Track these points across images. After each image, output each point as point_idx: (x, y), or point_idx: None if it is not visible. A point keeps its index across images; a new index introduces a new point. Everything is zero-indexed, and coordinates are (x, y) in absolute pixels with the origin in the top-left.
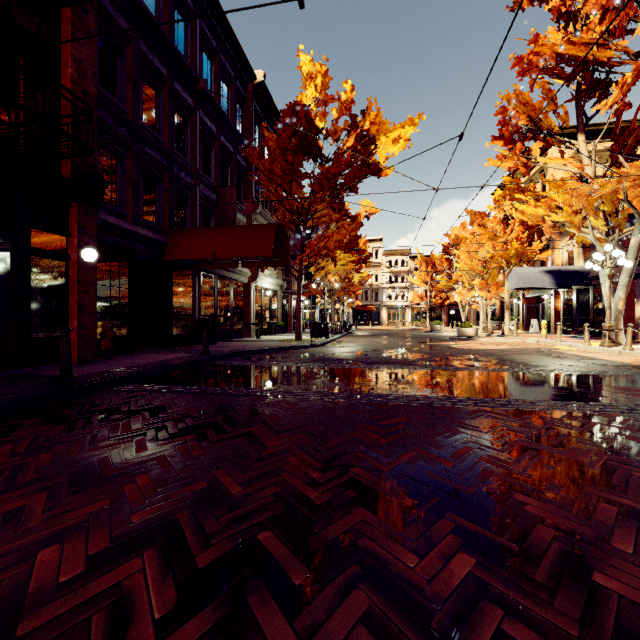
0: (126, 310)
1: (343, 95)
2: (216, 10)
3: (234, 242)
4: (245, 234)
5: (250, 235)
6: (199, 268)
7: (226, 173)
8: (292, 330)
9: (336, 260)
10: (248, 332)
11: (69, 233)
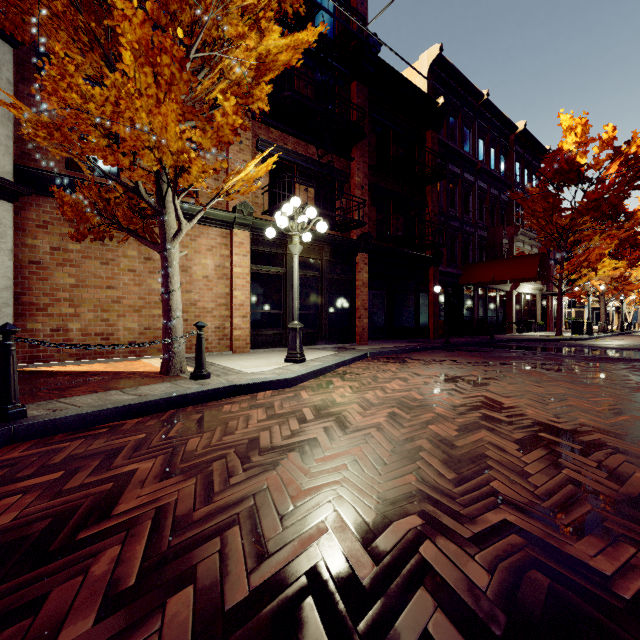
0: (443, 314)
1: (604, 135)
2: (488, 107)
3: (507, 270)
4: (515, 264)
5: (519, 265)
6: (477, 286)
7: (493, 212)
8: (552, 329)
9: (599, 267)
10: (510, 329)
11: (429, 280)
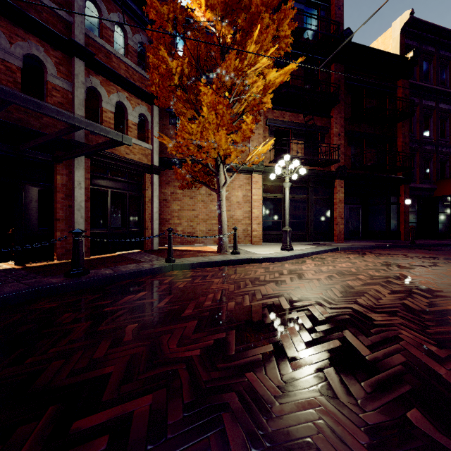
0: (416, 221)
1: None
2: None
3: None
4: None
5: None
6: None
7: None
8: None
9: None
10: None
11: (400, 195)
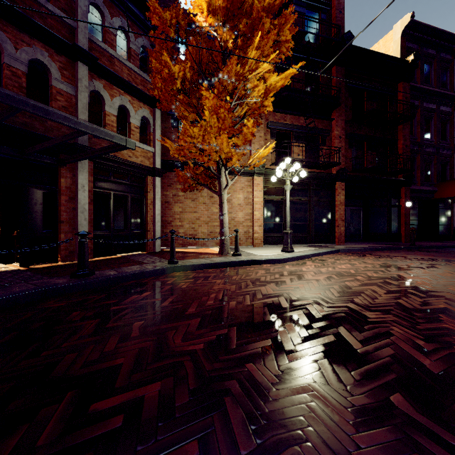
0: (417, 223)
1: None
2: None
3: None
4: None
5: None
6: None
7: None
8: None
9: None
10: None
11: (401, 197)
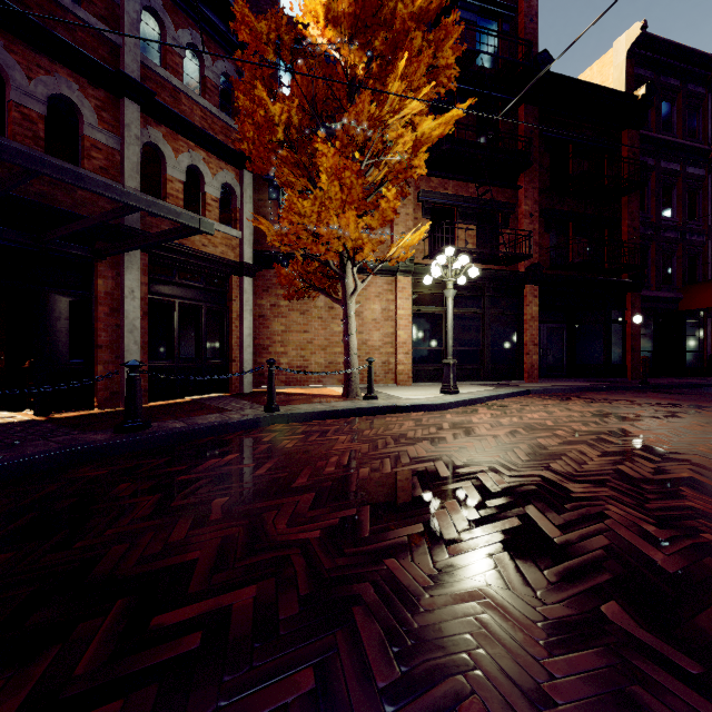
0: (651, 349)
1: None
2: None
3: None
4: None
5: None
6: (711, 311)
7: None
8: None
9: None
10: None
11: (626, 309)
